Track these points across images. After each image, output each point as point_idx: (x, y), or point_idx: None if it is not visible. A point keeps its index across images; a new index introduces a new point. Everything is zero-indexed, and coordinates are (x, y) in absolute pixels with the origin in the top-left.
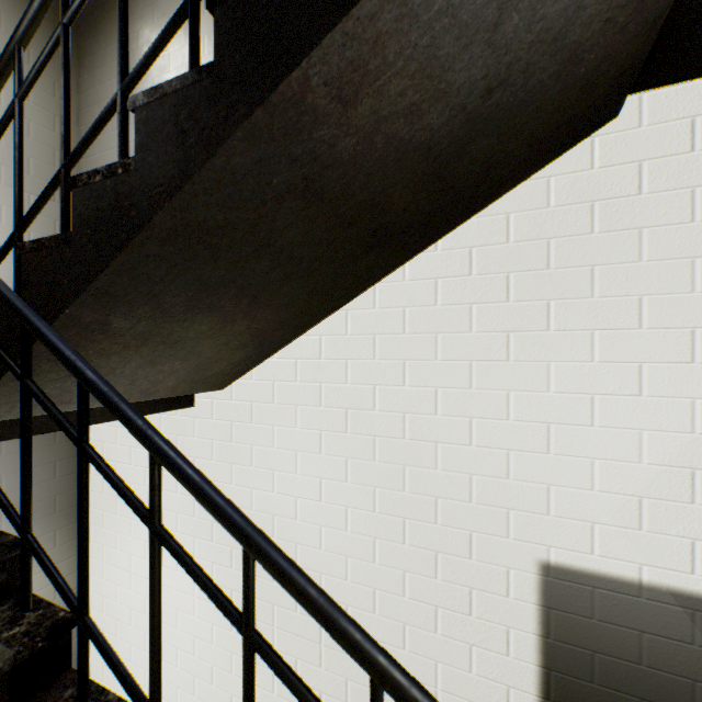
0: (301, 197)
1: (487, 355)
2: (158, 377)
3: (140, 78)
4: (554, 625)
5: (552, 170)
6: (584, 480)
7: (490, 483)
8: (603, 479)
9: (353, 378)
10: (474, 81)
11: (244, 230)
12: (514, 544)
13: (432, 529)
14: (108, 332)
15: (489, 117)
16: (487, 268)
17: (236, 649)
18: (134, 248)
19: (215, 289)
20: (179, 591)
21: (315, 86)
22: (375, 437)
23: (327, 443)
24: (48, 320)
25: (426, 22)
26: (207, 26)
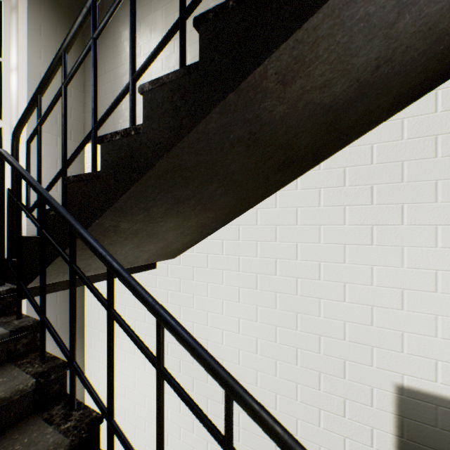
0: (244, 144)
1: (356, 241)
2: (140, 254)
3: (144, 71)
4: (406, 429)
5: (405, 114)
6: (429, 330)
7: (359, 328)
8: (445, 330)
9: (261, 254)
10: (369, 62)
11: (206, 167)
12: (377, 371)
13: (317, 356)
14: (117, 231)
15: (373, 84)
16: (356, 181)
17: (183, 425)
18: (141, 182)
19: (182, 202)
20: (146, 385)
21: (269, 75)
22: (276, 293)
23: (243, 296)
24: (85, 226)
25: (348, 27)
26: (164, 27)
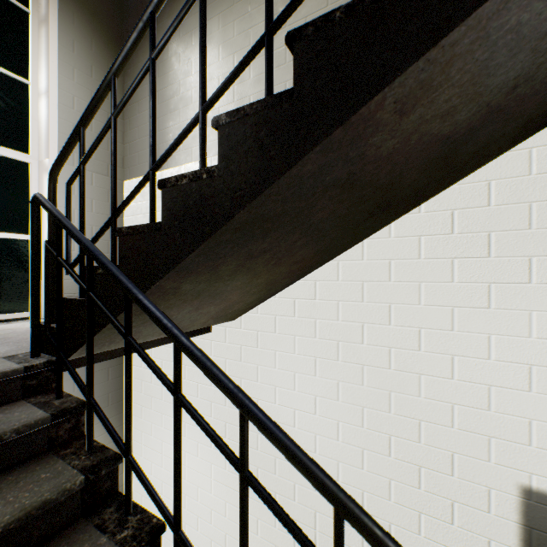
0: (340, 187)
1: (468, 303)
2: (197, 317)
3: (218, 100)
4: (536, 544)
5: (534, 142)
6: None
7: (472, 412)
8: None
9: (344, 317)
10: (506, 81)
11: (291, 215)
12: (496, 468)
13: (416, 446)
14: (177, 293)
15: (504, 108)
16: (468, 227)
17: None
18: (214, 237)
19: (256, 257)
20: (199, 473)
21: (386, 104)
22: (363, 365)
23: (321, 368)
24: (141, 289)
25: (492, 40)
26: (221, 38)
